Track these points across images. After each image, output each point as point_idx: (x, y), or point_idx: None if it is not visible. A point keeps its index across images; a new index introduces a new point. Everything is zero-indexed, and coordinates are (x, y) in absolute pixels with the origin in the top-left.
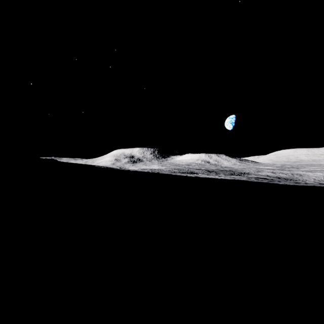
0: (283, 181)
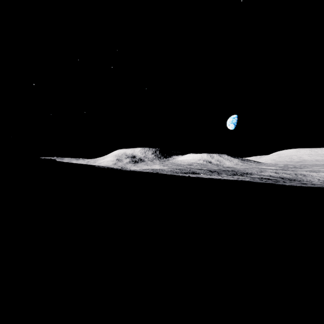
0: (289, 182)
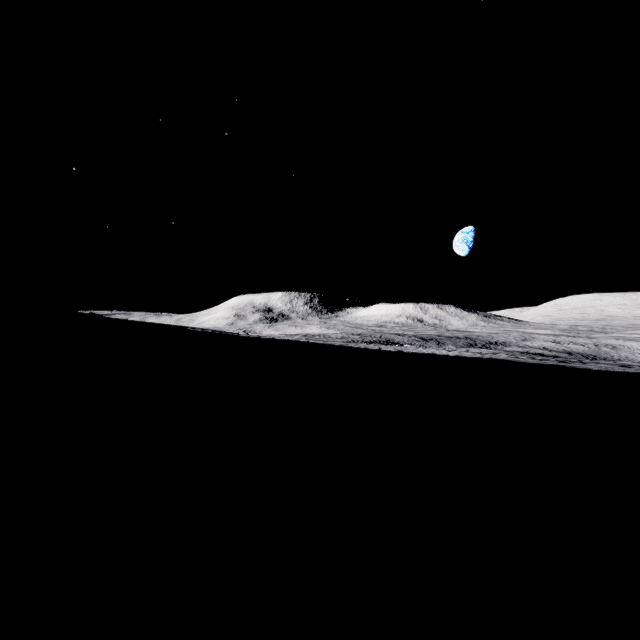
0: (593, 363)
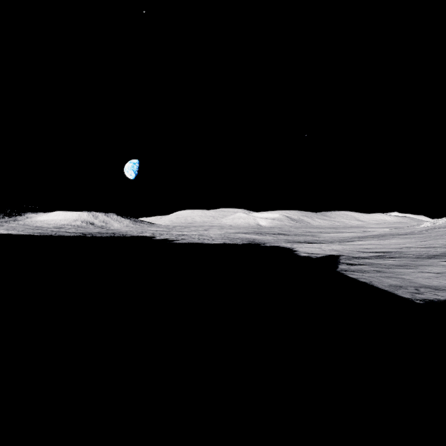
0: None
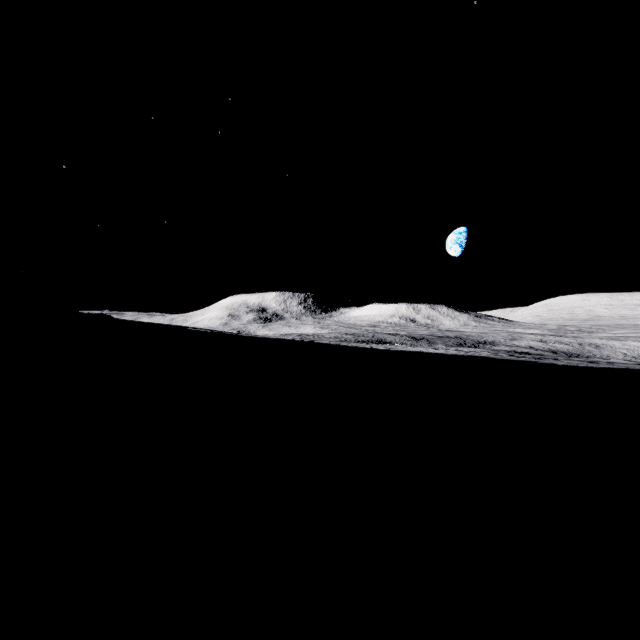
0: (565, 360)
